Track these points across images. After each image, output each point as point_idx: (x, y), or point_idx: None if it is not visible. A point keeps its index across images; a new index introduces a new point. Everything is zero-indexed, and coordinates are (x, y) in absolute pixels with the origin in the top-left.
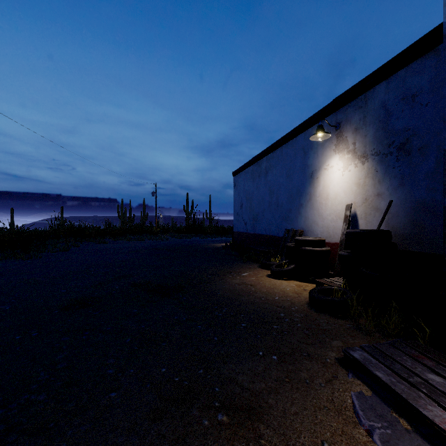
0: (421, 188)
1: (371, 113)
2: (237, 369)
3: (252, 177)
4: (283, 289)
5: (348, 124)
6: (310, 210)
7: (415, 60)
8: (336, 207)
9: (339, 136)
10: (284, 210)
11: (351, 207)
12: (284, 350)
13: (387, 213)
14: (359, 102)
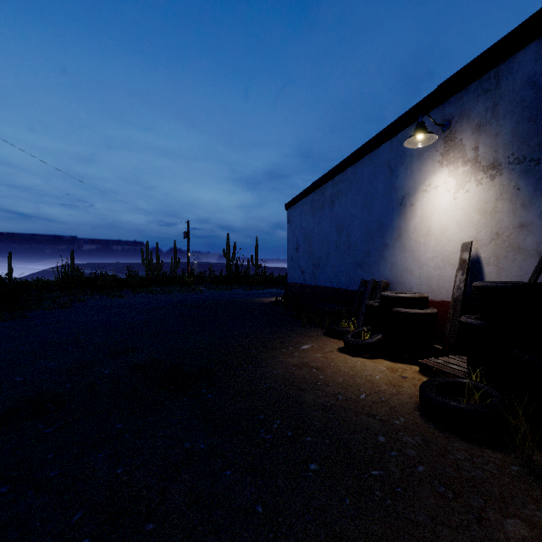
0: None
1: (507, 98)
2: None
3: (312, 209)
4: (370, 377)
5: (465, 119)
6: (399, 253)
7: None
8: (443, 247)
9: (448, 139)
10: (359, 253)
11: (471, 246)
12: None
13: None
14: (484, 83)
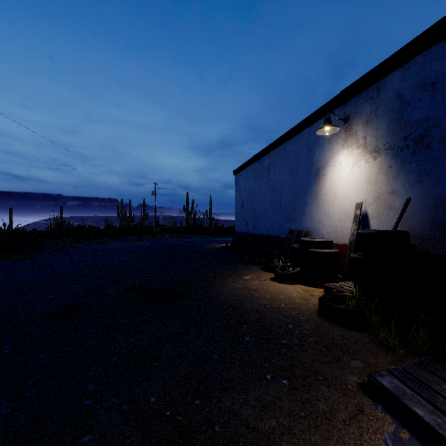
0: (442, 184)
1: (384, 104)
2: (241, 399)
3: (254, 175)
4: (289, 295)
5: (358, 117)
6: (316, 210)
7: (436, 43)
8: (344, 206)
9: (347, 130)
10: (288, 210)
11: (361, 206)
12: (296, 371)
13: (404, 212)
14: (370, 92)
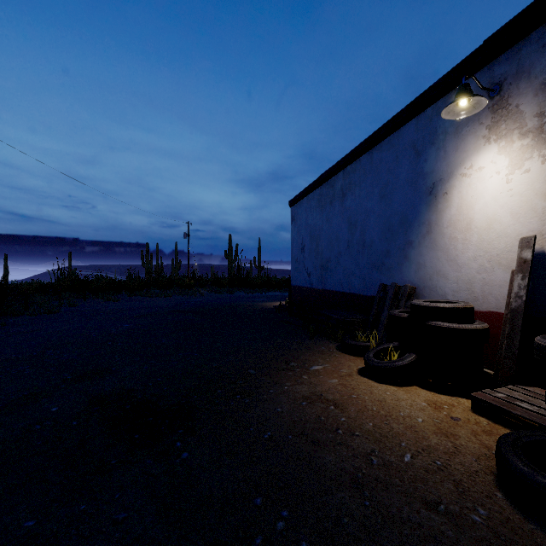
0: None
1: None
2: None
3: (320, 204)
4: (410, 421)
5: (524, 79)
6: (429, 252)
7: None
8: (490, 244)
9: (497, 108)
10: (376, 253)
11: (535, 242)
12: None
13: None
14: None
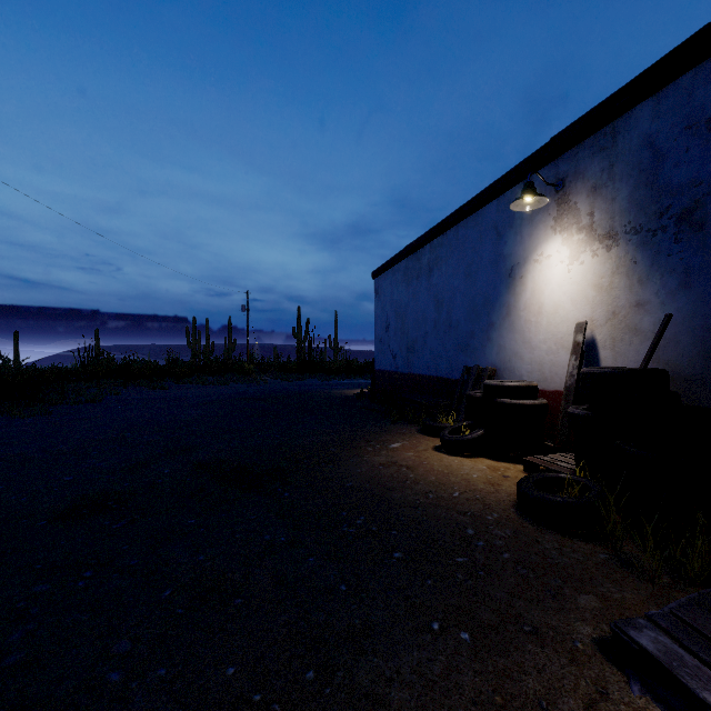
0: None
1: (623, 159)
2: (388, 671)
3: (406, 278)
4: (467, 476)
5: (580, 180)
6: (508, 334)
7: None
8: (556, 327)
9: (561, 202)
10: (462, 334)
11: (586, 327)
12: (483, 616)
13: (661, 338)
14: (600, 139)
